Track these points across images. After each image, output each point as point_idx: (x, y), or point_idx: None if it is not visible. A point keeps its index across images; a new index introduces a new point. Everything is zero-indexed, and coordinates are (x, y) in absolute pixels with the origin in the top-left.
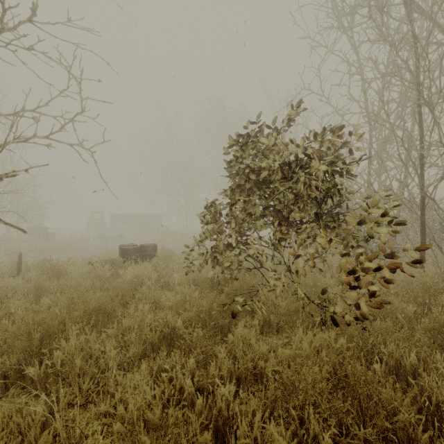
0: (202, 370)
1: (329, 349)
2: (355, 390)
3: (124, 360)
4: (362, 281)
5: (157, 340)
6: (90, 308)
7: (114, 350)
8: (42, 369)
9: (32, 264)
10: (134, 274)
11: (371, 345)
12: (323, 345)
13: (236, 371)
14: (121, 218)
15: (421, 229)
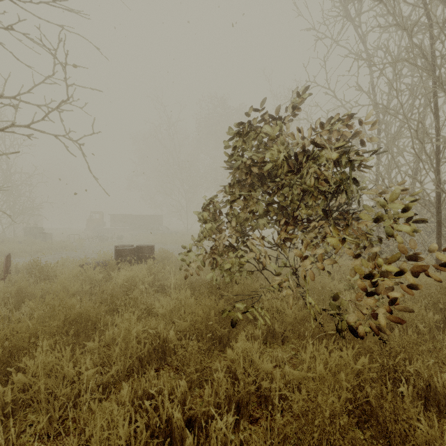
0: (197, 389)
1: (348, 370)
2: (385, 428)
3: (106, 379)
4: (380, 286)
5: (147, 353)
6: (71, 316)
7: (91, 370)
8: (7, 391)
9: (22, 266)
10: (127, 277)
11: (394, 362)
12: (340, 365)
13: (236, 395)
14: (121, 219)
15: (437, 228)
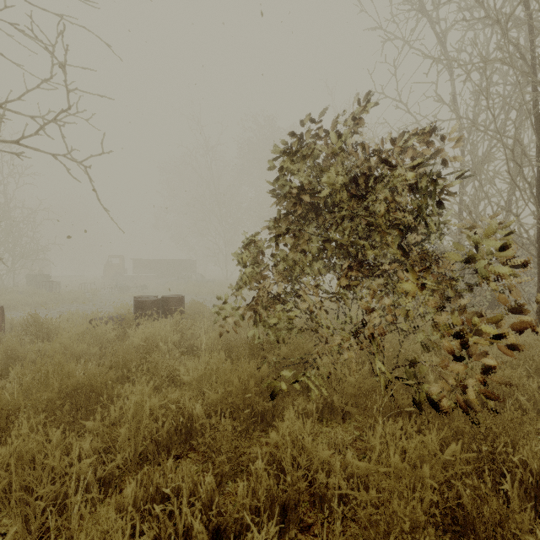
0: (231, 483)
1: (433, 462)
2: None
3: (109, 470)
4: (471, 347)
5: (166, 435)
6: (69, 386)
7: (86, 460)
8: None
9: (18, 322)
10: (146, 335)
11: (492, 448)
12: (422, 455)
13: (281, 495)
14: (146, 265)
15: (538, 274)
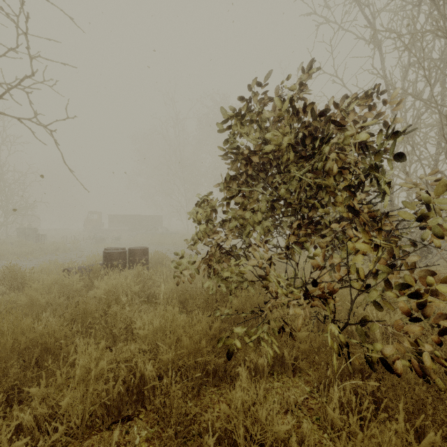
0: None
1: None
2: None
3: (52, 441)
4: (426, 308)
5: (117, 395)
6: (21, 345)
7: (17, 442)
8: None
9: None
10: (108, 287)
11: None
12: (394, 445)
13: None
14: (119, 219)
15: None
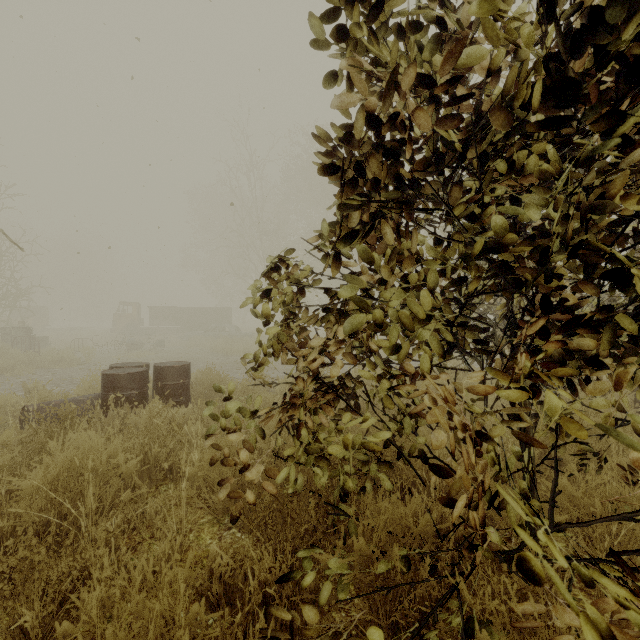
0: None
1: None
2: None
3: None
4: None
5: None
6: None
7: None
8: None
9: None
10: (58, 467)
11: None
12: None
13: None
14: (167, 314)
15: None
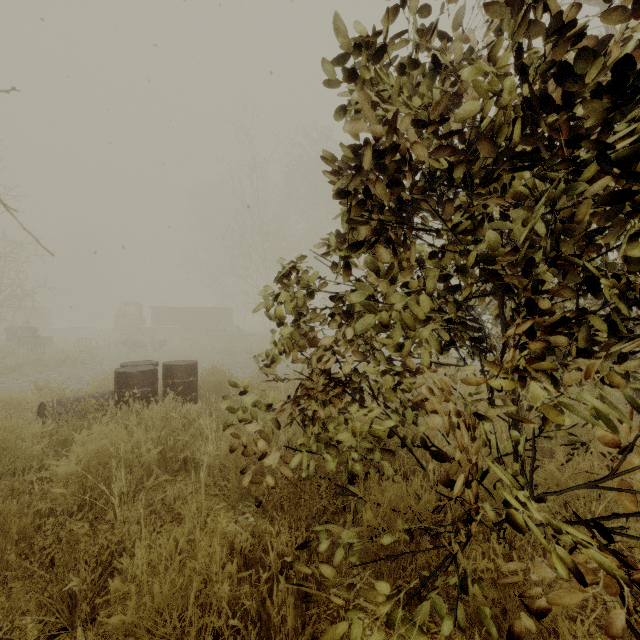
0: None
1: None
2: None
3: None
4: None
5: None
6: None
7: None
8: None
9: None
10: (88, 455)
11: None
12: None
13: None
14: (168, 314)
15: None
